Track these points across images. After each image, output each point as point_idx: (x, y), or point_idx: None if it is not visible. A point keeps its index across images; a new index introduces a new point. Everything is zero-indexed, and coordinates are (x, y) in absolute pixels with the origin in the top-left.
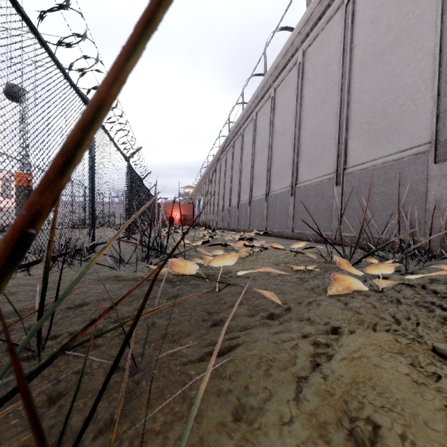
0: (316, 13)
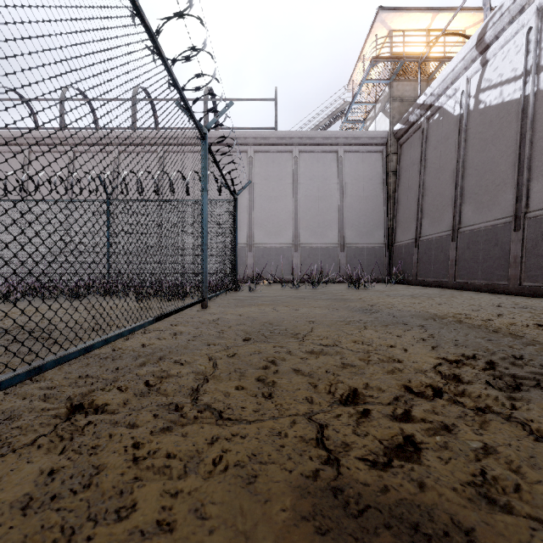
0: (1, 141)
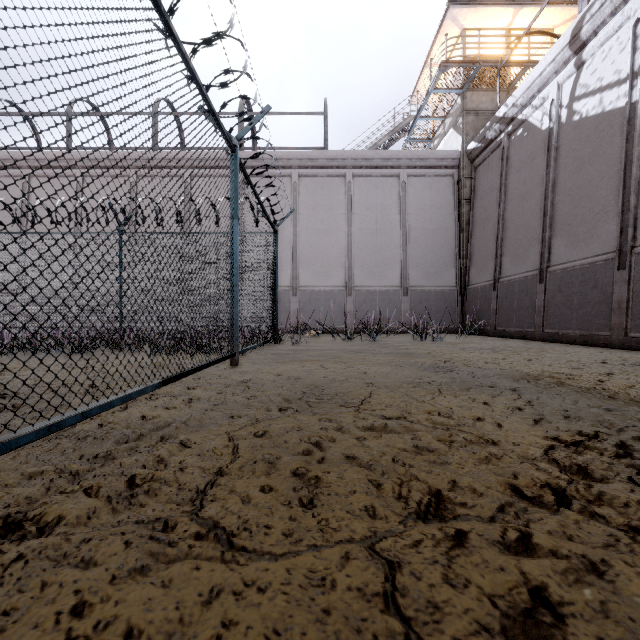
0: None
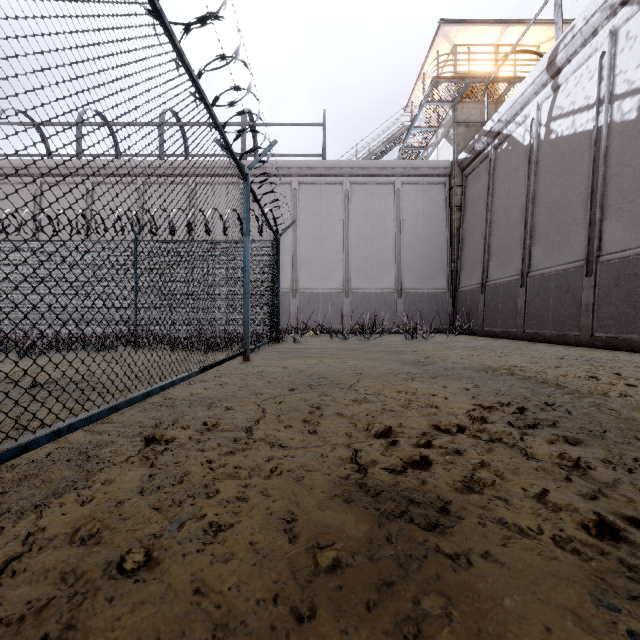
0: (9, 171)
